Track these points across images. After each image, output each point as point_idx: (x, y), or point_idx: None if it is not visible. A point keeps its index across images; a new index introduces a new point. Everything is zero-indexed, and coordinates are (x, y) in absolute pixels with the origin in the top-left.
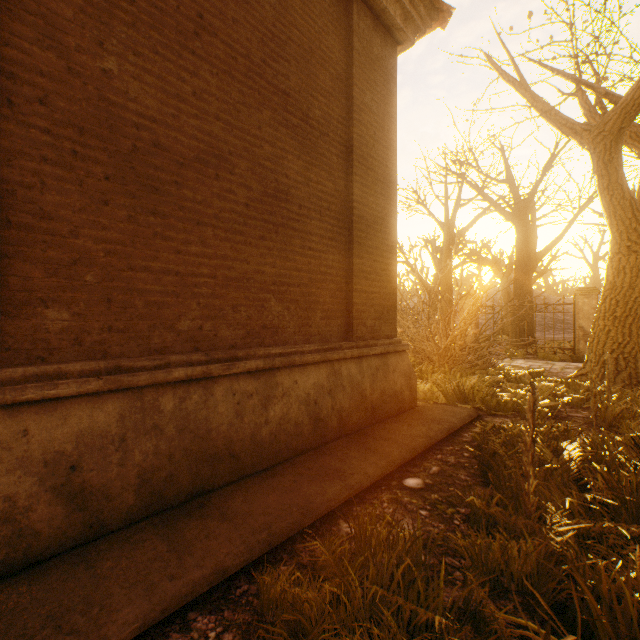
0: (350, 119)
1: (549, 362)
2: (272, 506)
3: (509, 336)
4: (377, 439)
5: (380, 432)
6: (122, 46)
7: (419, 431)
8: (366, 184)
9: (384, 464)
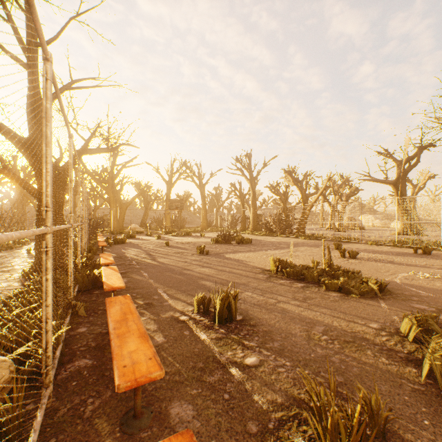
0: None
1: None
2: None
3: None
4: None
5: None
6: None
7: None
8: None
9: None
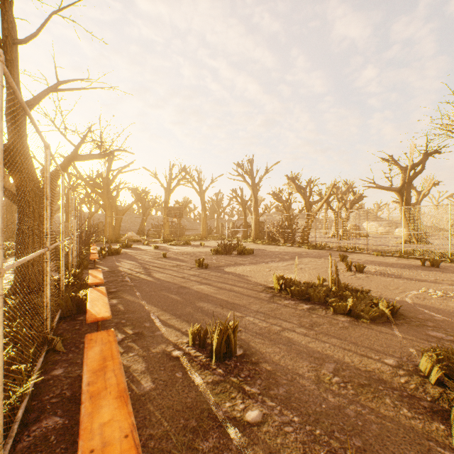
0: None
1: None
2: None
3: None
4: None
5: None
6: None
7: None
8: None
9: None
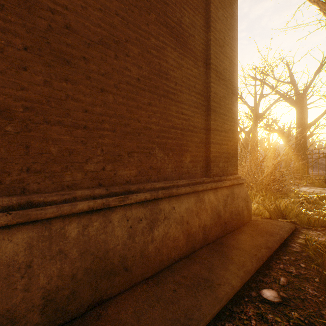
0: (208, 27)
1: (325, 189)
2: (157, 321)
3: (295, 172)
4: (231, 248)
5: (231, 242)
6: None
7: (260, 242)
8: (219, 71)
9: (242, 274)
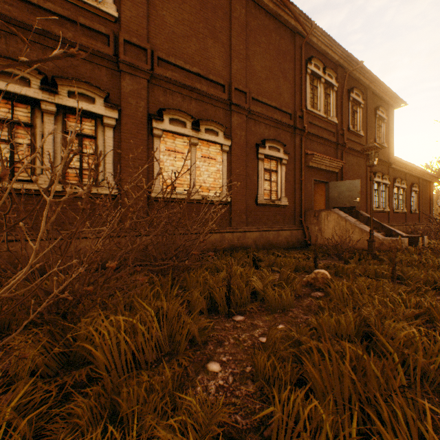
0: (429, 196)
1: None
2: None
3: None
4: None
5: None
6: (422, 201)
7: None
8: (431, 203)
9: None
